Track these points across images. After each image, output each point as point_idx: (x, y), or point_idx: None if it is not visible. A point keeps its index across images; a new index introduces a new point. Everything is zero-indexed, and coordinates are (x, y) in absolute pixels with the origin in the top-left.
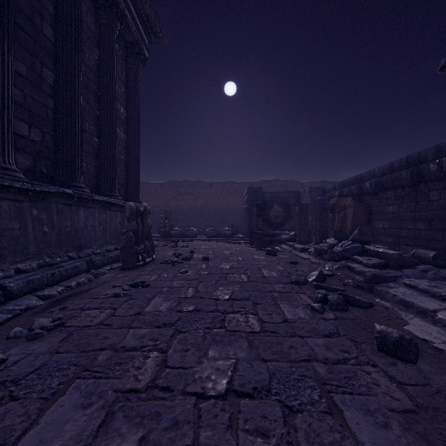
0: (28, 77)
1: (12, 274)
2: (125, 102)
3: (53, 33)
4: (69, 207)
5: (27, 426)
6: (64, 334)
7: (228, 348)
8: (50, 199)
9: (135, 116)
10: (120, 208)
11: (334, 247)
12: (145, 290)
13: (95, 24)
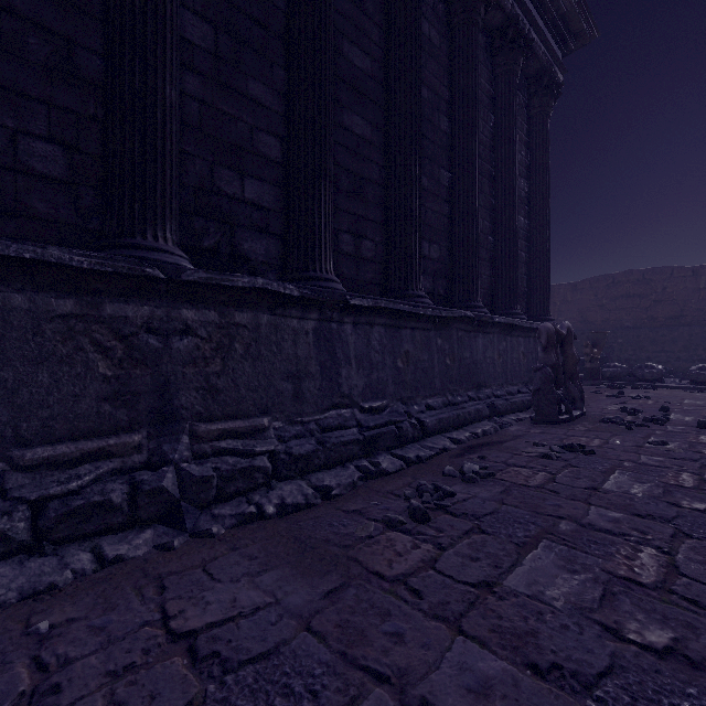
0: (428, 187)
1: (424, 410)
2: (525, 170)
3: (448, 123)
4: (467, 334)
5: (512, 561)
6: (500, 486)
7: None
8: (451, 326)
9: (542, 185)
10: (524, 331)
11: None
12: (591, 459)
13: (489, 80)
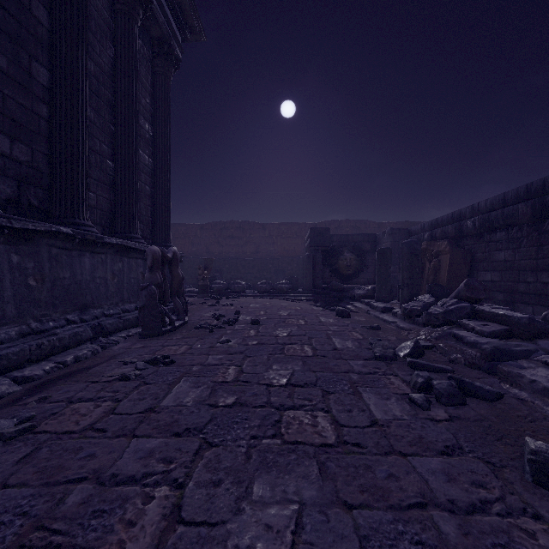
0: (10, 72)
1: None
2: (150, 116)
3: (47, 15)
4: (68, 252)
5: None
6: (29, 446)
7: (285, 479)
8: (39, 241)
9: (164, 134)
10: (143, 254)
11: (431, 307)
12: (168, 370)
13: (108, 10)
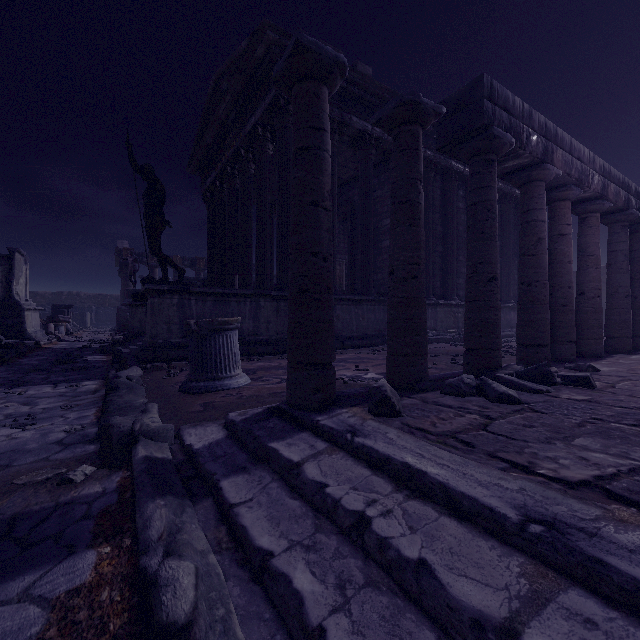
0: None
1: None
2: None
3: (501, 242)
4: (508, 311)
5: None
6: None
7: None
8: (503, 309)
9: None
10: None
11: None
12: None
13: (515, 218)
